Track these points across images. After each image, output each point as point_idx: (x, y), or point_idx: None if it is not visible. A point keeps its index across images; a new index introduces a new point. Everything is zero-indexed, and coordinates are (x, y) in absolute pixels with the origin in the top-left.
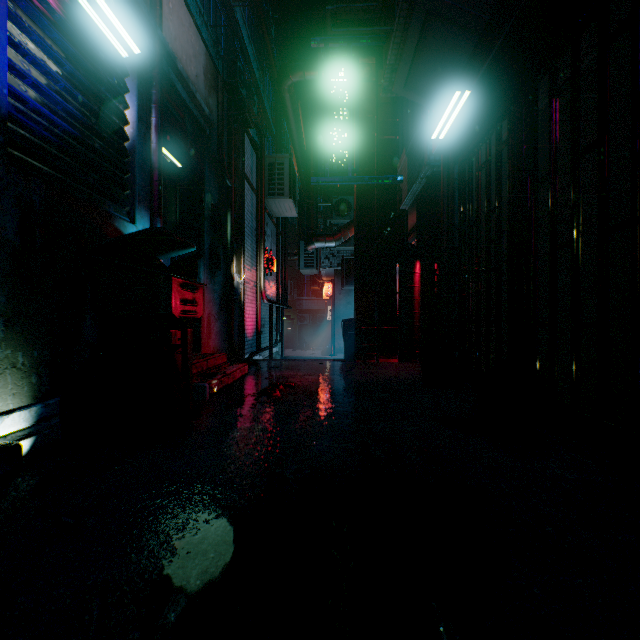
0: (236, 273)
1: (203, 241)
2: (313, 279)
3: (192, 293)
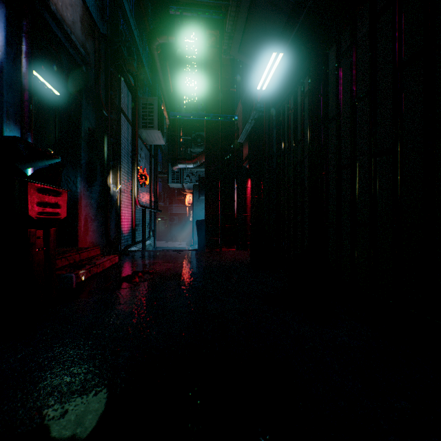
0: (112, 184)
1: (80, 157)
2: (179, 191)
3: (54, 197)
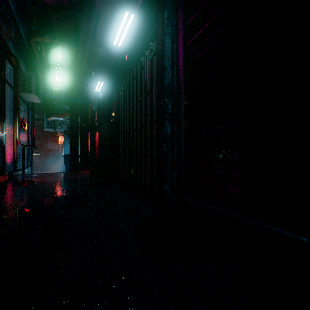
0: (0, 131)
1: None
2: (53, 133)
3: None
